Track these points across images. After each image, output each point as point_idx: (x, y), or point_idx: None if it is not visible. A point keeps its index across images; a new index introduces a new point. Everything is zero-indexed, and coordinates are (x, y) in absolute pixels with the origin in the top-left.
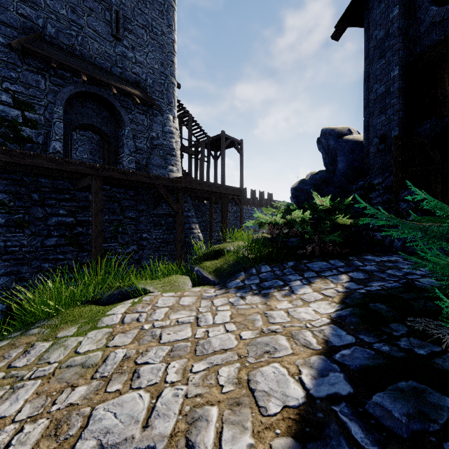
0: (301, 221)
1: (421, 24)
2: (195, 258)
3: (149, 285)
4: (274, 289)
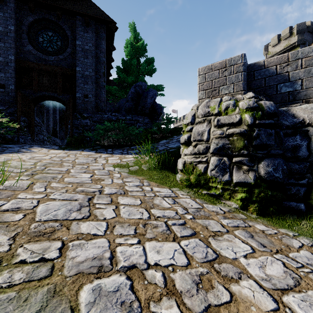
0: None
1: (24, 46)
2: None
3: None
4: (21, 151)
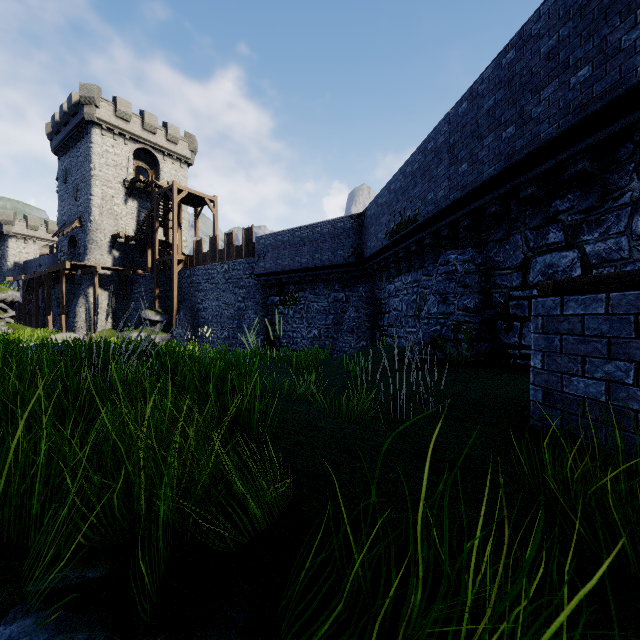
0: None
1: None
2: None
3: None
4: None
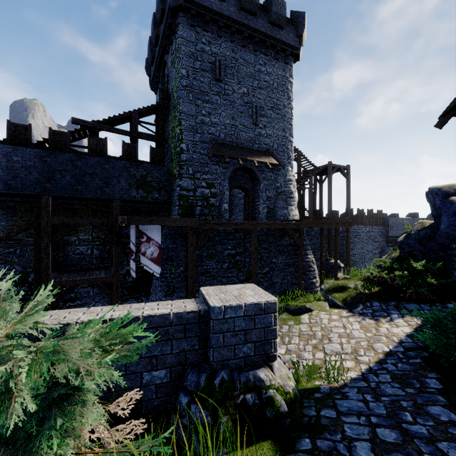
0: (401, 276)
1: None
2: (326, 290)
3: (311, 306)
4: (381, 317)
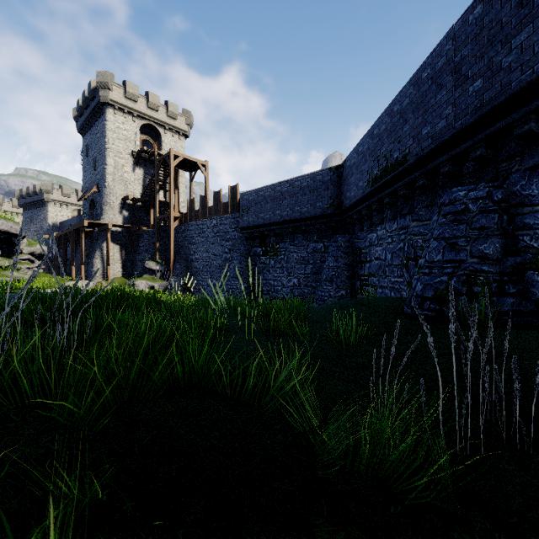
0: None
1: None
2: None
3: None
4: None
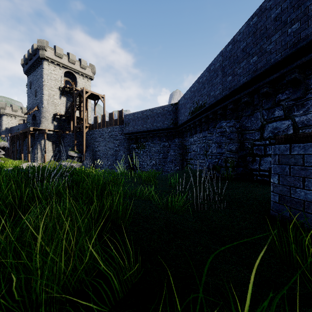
0: None
1: None
2: None
3: None
4: None
